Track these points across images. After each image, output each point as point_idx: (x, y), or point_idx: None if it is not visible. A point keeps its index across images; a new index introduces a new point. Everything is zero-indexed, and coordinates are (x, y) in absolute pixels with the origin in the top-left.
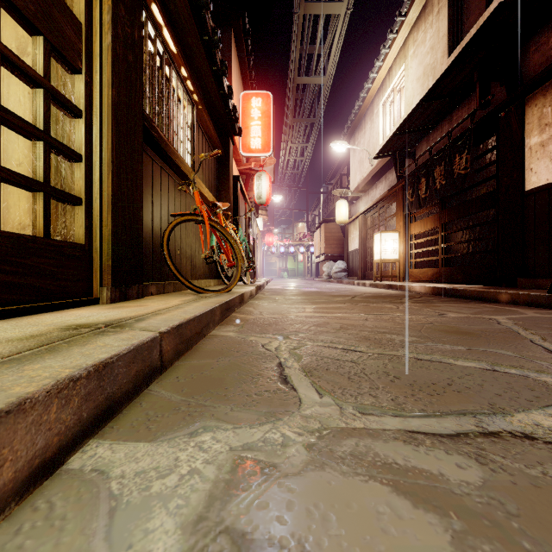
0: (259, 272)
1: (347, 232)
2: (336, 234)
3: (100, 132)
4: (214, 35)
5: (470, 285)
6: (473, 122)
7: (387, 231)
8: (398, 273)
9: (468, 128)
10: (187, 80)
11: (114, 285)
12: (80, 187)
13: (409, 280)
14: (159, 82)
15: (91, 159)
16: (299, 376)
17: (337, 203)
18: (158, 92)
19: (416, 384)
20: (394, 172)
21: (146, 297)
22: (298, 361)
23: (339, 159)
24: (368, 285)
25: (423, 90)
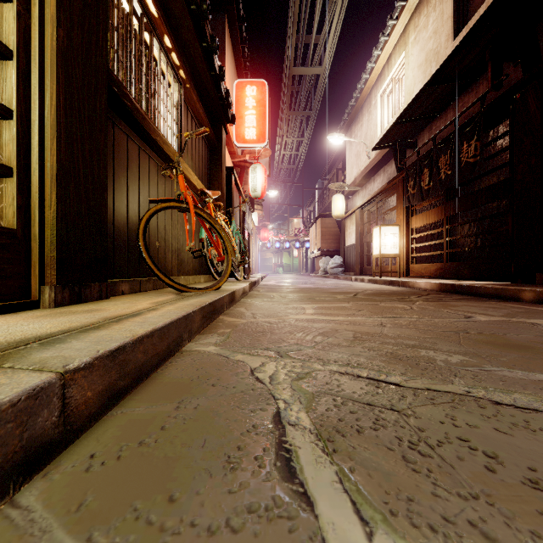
0: (254, 267)
1: (343, 227)
2: (332, 229)
3: (40, 83)
4: (202, 4)
5: (479, 281)
6: (483, 106)
7: (387, 225)
8: (398, 269)
9: (478, 112)
10: (172, 52)
11: (61, 283)
12: (10, 153)
13: (410, 276)
14: (135, 47)
15: (28, 118)
16: (313, 452)
17: (334, 198)
18: (134, 59)
19: (540, 479)
20: (393, 165)
21: (112, 298)
22: (307, 409)
23: (335, 154)
24: (367, 280)
25: (426, 77)
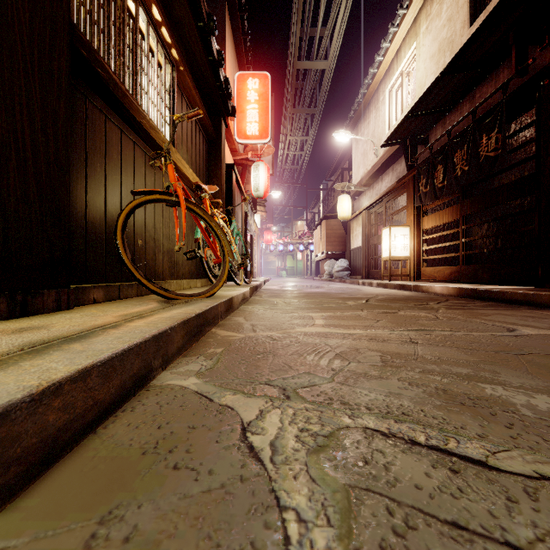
0: (257, 270)
1: (349, 229)
2: (338, 231)
3: None
4: None
5: (500, 285)
6: (505, 95)
7: (397, 226)
8: (408, 272)
9: (499, 102)
10: (162, 27)
11: None
12: None
13: (421, 280)
14: (115, 12)
15: None
16: None
17: (339, 198)
18: (114, 26)
19: None
20: (403, 163)
21: (77, 308)
22: (343, 542)
23: (340, 154)
24: (376, 284)
25: (439, 69)
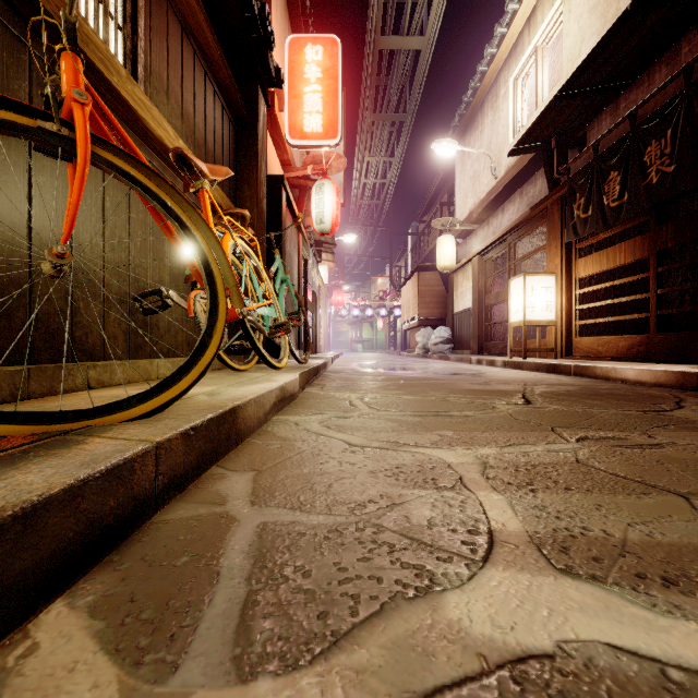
0: (323, 343)
1: (451, 284)
2: (436, 287)
3: None
4: None
5: None
6: None
7: (536, 273)
8: (553, 345)
9: None
10: None
11: None
12: None
13: (575, 356)
14: None
15: None
16: None
17: (439, 240)
18: None
19: None
20: (539, 181)
21: None
22: None
23: (437, 183)
24: (501, 363)
25: (606, 23)
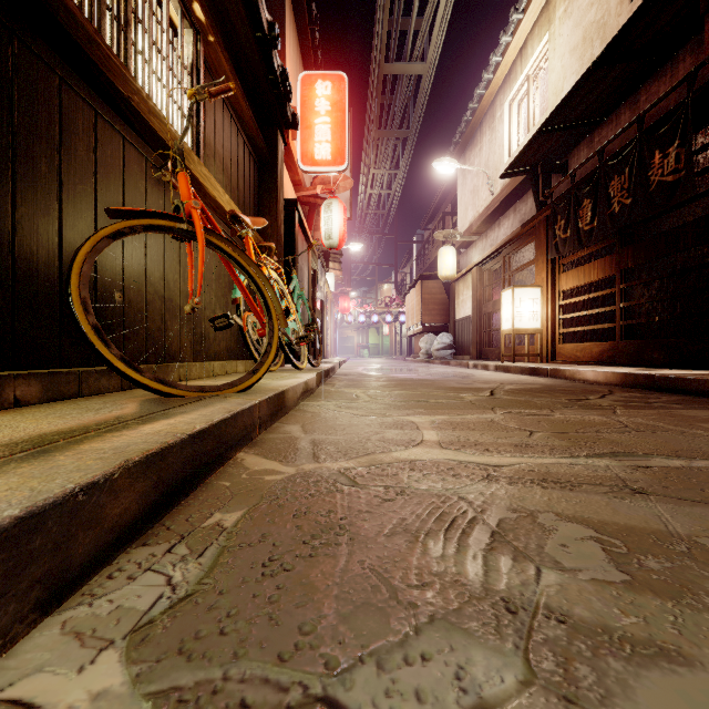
0: (330, 349)
1: (453, 292)
2: (438, 295)
3: None
4: None
5: (682, 369)
6: (692, 90)
7: (523, 286)
8: (539, 350)
9: (681, 102)
10: None
11: None
12: None
13: (557, 361)
14: None
15: None
16: None
17: (441, 251)
18: None
19: None
20: (529, 200)
21: None
22: None
23: (440, 194)
24: (493, 368)
25: (583, 65)
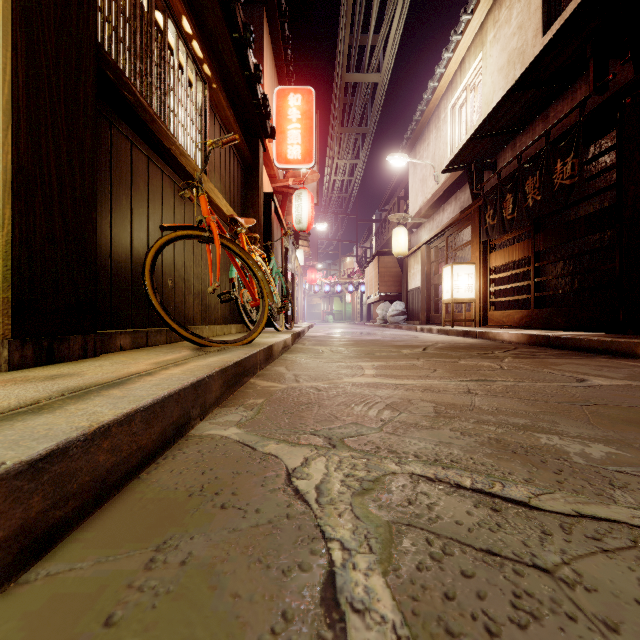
0: (299, 315)
1: (406, 266)
2: (393, 269)
3: None
4: None
5: (577, 331)
6: (582, 115)
7: (460, 263)
8: (473, 317)
9: (575, 123)
10: (193, 40)
11: (20, 335)
12: None
13: (488, 325)
14: (142, 27)
15: None
16: None
17: (395, 231)
18: (141, 42)
19: None
20: (467, 191)
21: (104, 355)
22: (384, 564)
23: (395, 180)
24: (436, 331)
25: (508, 83)
